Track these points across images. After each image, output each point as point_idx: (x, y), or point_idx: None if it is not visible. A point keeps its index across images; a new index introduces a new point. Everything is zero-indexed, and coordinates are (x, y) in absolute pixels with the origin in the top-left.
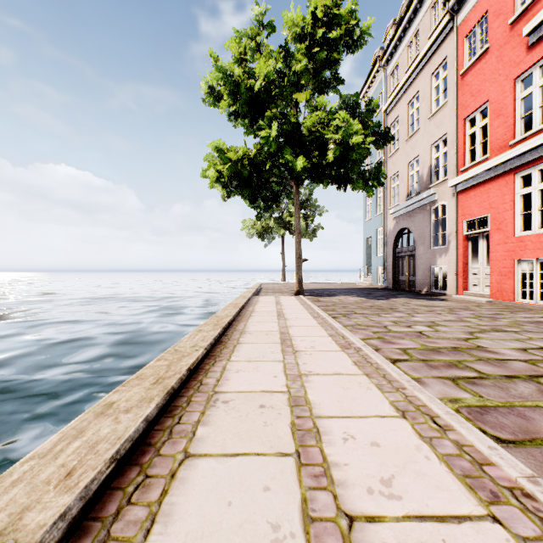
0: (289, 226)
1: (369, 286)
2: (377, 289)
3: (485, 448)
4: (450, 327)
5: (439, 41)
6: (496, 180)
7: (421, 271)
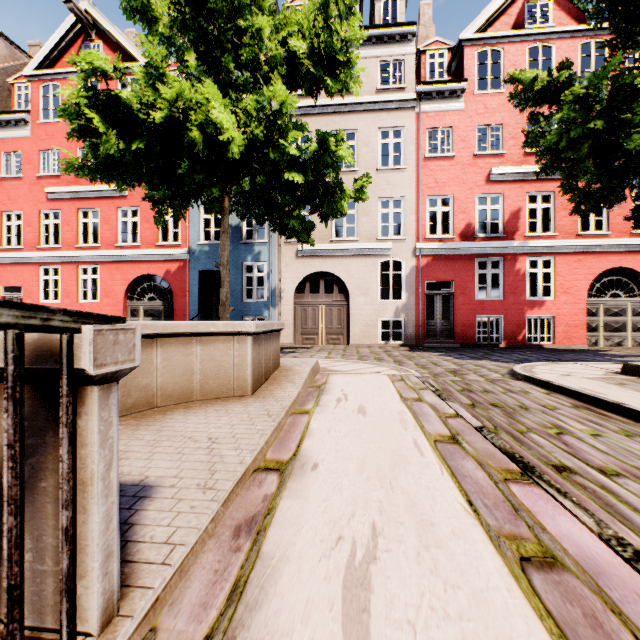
0: None
1: None
2: None
3: None
4: None
5: None
6: (29, 265)
7: None
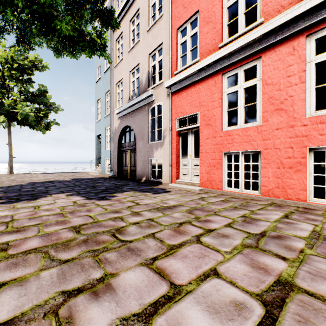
0: (15, 116)
1: (99, 175)
2: (105, 179)
3: None
4: None
5: None
6: (206, 80)
7: (141, 162)
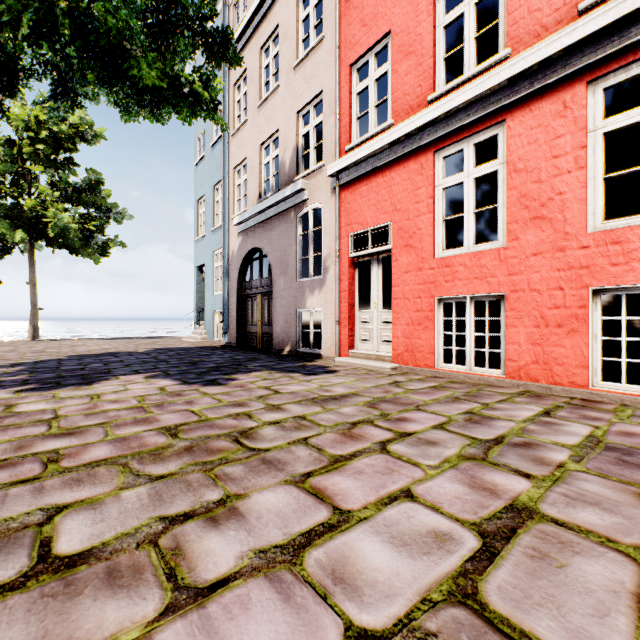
0: (43, 229)
1: (201, 342)
2: (213, 349)
3: None
4: None
5: None
6: (405, 163)
7: (282, 317)
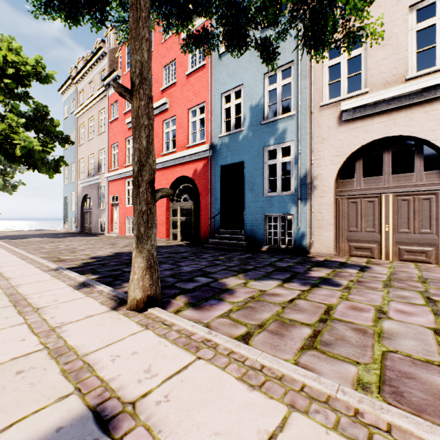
0: None
1: (66, 231)
2: (68, 233)
3: (33, 257)
4: (76, 245)
5: (102, 97)
6: (121, 180)
7: (95, 221)
